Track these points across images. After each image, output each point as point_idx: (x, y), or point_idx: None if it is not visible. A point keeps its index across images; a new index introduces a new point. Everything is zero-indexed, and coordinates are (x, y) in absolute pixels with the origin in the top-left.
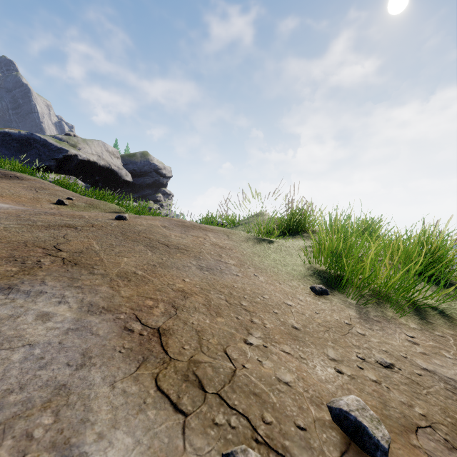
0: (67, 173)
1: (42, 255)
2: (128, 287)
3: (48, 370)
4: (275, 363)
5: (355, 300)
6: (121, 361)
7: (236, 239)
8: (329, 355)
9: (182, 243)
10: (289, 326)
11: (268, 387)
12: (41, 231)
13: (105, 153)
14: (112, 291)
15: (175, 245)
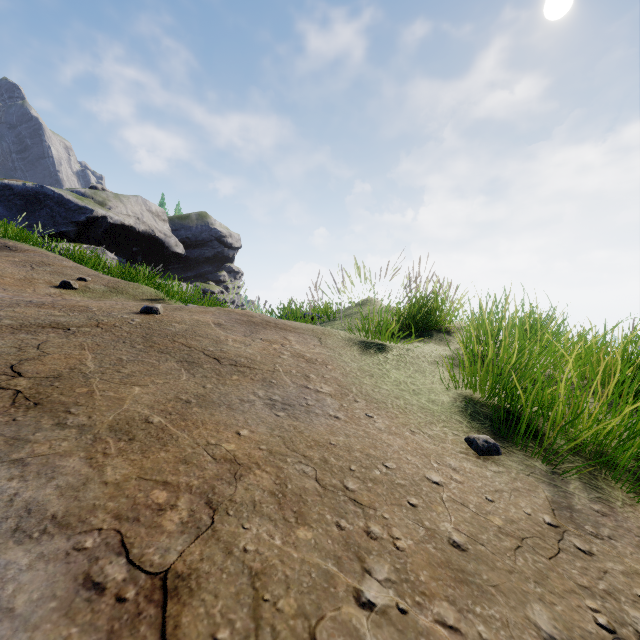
0: (92, 242)
1: None
2: (124, 456)
3: None
4: None
5: (548, 465)
6: None
7: (333, 345)
8: (540, 627)
9: (244, 353)
10: (444, 542)
11: None
12: (2, 337)
13: (146, 215)
14: (87, 469)
15: (231, 359)
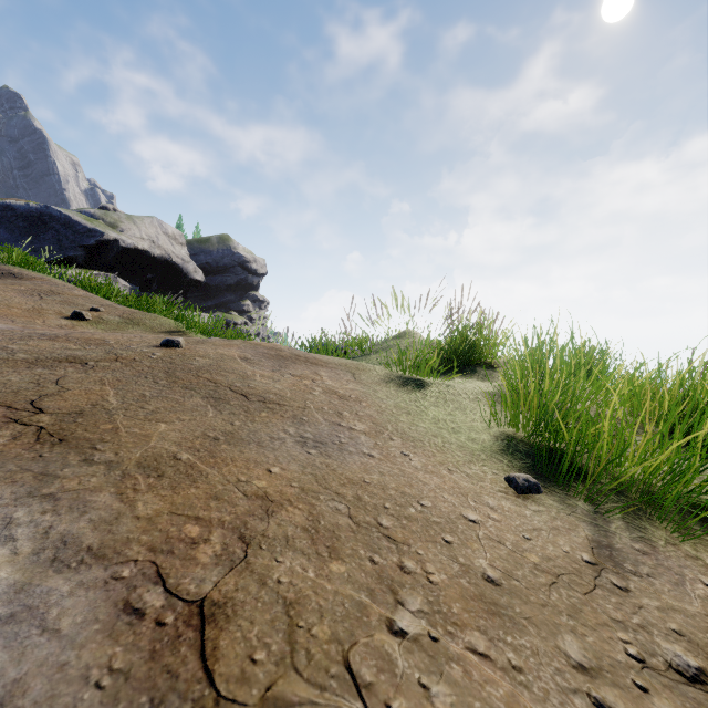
0: (102, 268)
1: None
2: (154, 492)
3: None
4: (458, 689)
5: (591, 504)
6: None
7: (368, 381)
8: (570, 655)
9: (273, 389)
10: (478, 577)
11: None
12: (18, 371)
13: (162, 238)
14: (119, 504)
15: (259, 396)
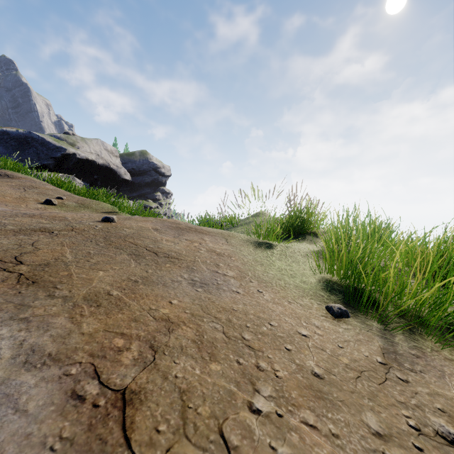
0: (65, 171)
1: None
2: (94, 316)
3: None
4: (296, 450)
5: (382, 324)
6: None
7: (236, 243)
8: (370, 426)
9: (174, 249)
10: (308, 373)
11: None
12: (7, 237)
13: (104, 152)
14: (70, 325)
15: (165, 253)
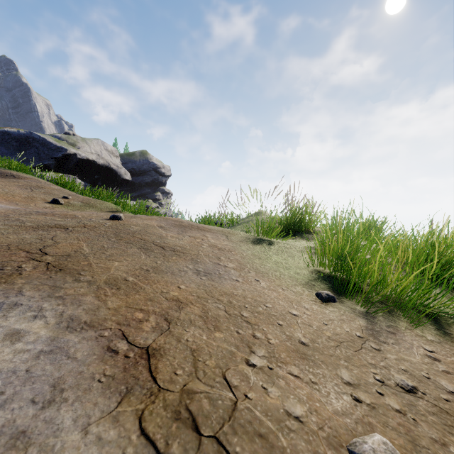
0: (66, 171)
1: (24, 260)
2: (116, 296)
3: (7, 410)
4: (282, 390)
5: (364, 308)
6: (100, 394)
7: (236, 240)
8: (343, 378)
9: (178, 244)
10: (296, 341)
11: (276, 424)
12: (28, 233)
13: (104, 152)
14: (98, 302)
15: (171, 247)
